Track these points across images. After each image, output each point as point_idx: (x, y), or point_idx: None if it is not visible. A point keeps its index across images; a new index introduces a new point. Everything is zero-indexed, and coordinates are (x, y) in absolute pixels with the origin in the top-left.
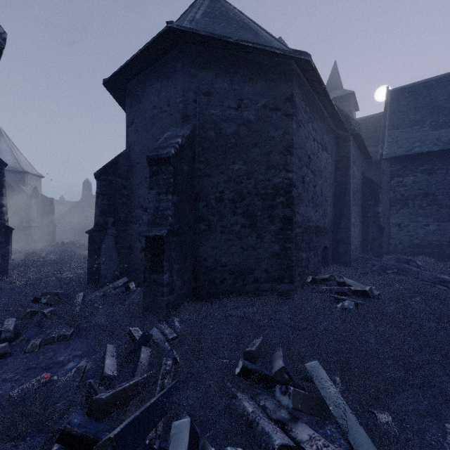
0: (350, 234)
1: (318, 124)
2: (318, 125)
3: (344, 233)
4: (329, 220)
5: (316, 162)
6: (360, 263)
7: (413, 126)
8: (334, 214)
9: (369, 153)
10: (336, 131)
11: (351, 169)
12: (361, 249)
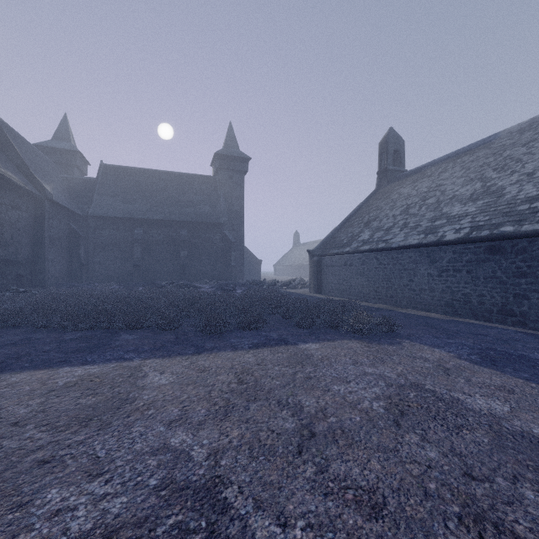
0: (46, 267)
1: (7, 193)
2: (8, 194)
3: (41, 266)
4: (25, 256)
5: (5, 218)
6: (56, 287)
7: (112, 197)
8: (33, 252)
9: (73, 211)
10: (35, 194)
11: (47, 223)
12: (66, 280)
